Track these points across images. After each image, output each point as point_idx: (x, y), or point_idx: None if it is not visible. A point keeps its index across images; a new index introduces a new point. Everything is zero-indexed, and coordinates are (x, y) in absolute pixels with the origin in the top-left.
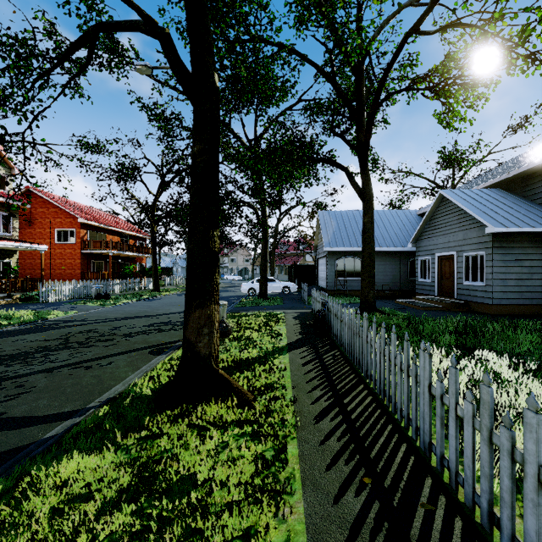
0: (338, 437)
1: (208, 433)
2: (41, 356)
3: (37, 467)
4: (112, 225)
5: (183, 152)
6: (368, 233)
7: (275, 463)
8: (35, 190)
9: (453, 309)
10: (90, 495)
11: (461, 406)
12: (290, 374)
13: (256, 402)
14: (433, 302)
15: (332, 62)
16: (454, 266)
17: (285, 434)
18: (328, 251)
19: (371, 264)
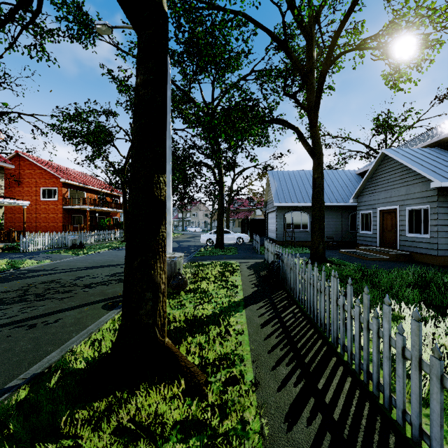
0: None
1: None
2: None
3: None
4: (90, 185)
5: None
6: (318, 188)
7: None
8: (23, 154)
9: (397, 259)
10: None
11: None
12: (248, 339)
13: (208, 387)
14: (376, 253)
15: (284, 26)
16: (396, 219)
17: None
18: (277, 206)
19: (321, 217)
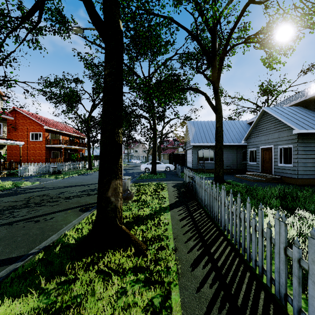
0: (210, 284)
1: (110, 281)
2: (9, 212)
3: None
4: (64, 130)
5: None
6: (219, 133)
7: (162, 311)
8: (18, 109)
9: (272, 181)
10: None
11: None
12: (171, 228)
13: (147, 251)
14: (258, 177)
15: (196, 26)
16: (272, 154)
17: (169, 280)
18: (193, 145)
19: (221, 153)
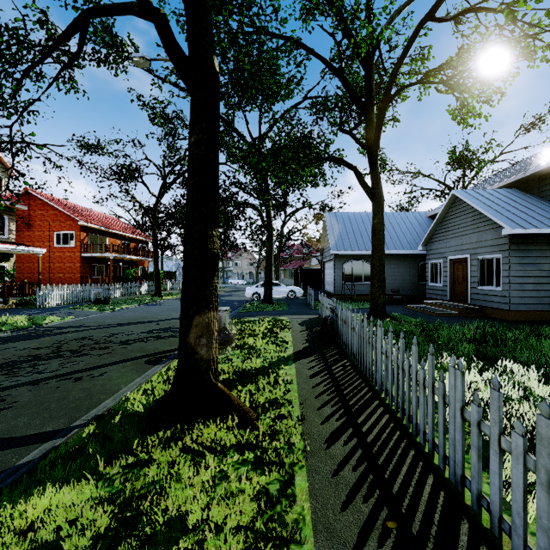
0: (353, 466)
1: (204, 461)
2: (30, 366)
3: (3, 503)
4: (113, 228)
5: (185, 153)
6: (378, 235)
7: (281, 500)
8: (33, 191)
9: (467, 315)
10: (59, 543)
11: (507, 438)
12: (296, 388)
13: (259, 422)
14: (445, 308)
15: (340, 55)
16: (467, 269)
17: (293, 461)
18: (335, 255)
19: (381, 268)
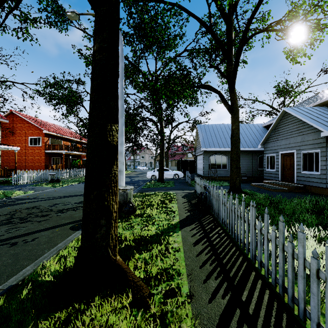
0: None
1: None
2: None
3: None
4: (65, 135)
5: None
6: (235, 136)
7: None
8: (15, 112)
9: (295, 190)
10: None
11: None
12: (183, 256)
13: (151, 299)
14: (279, 185)
15: (210, 14)
16: (294, 160)
17: None
18: (204, 151)
19: (237, 159)
